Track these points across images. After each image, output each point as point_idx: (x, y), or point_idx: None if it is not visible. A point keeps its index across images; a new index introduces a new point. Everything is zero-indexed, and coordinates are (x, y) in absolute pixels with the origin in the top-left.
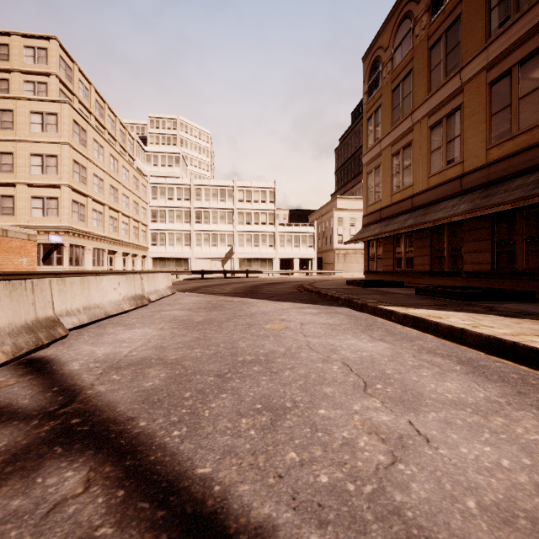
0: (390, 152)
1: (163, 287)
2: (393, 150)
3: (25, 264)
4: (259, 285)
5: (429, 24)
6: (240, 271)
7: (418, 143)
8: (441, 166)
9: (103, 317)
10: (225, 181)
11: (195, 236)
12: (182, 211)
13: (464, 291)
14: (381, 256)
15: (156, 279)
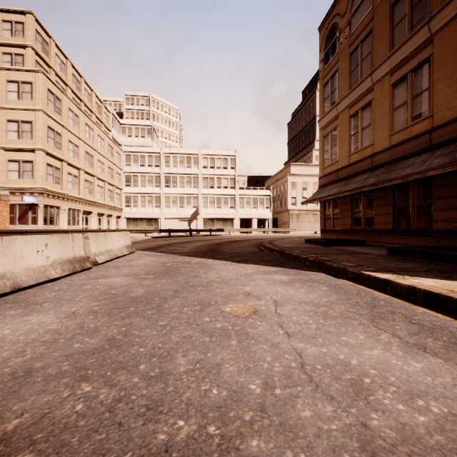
0: (347, 114)
1: (119, 246)
2: (351, 112)
3: None
4: (221, 243)
5: None
6: (204, 230)
7: (379, 102)
8: (406, 122)
9: (6, 292)
10: (191, 149)
11: (164, 198)
12: (152, 176)
13: (456, 253)
14: (337, 215)
15: (108, 238)
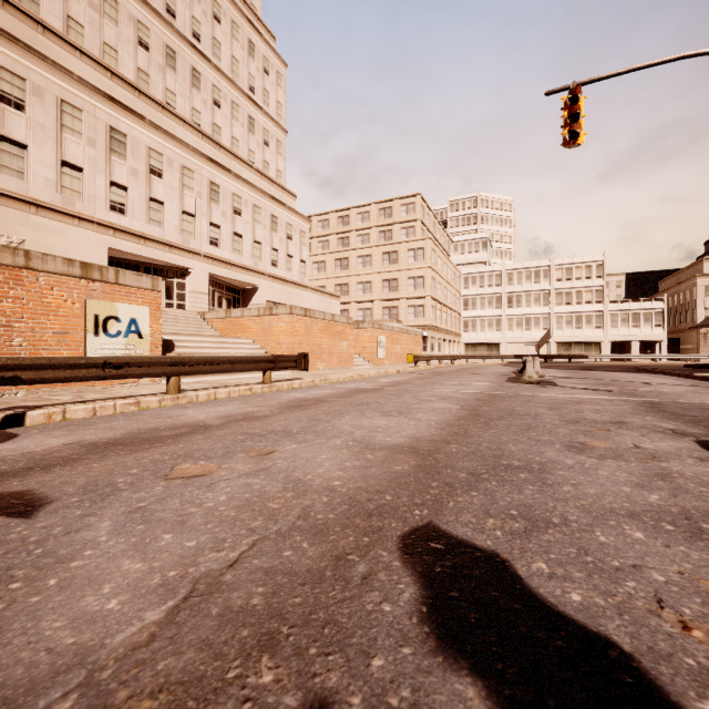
0: None
1: None
2: None
3: (419, 351)
4: (591, 367)
5: None
6: (561, 356)
7: None
8: None
9: None
10: (539, 261)
11: (507, 321)
12: (493, 297)
13: None
14: None
15: None
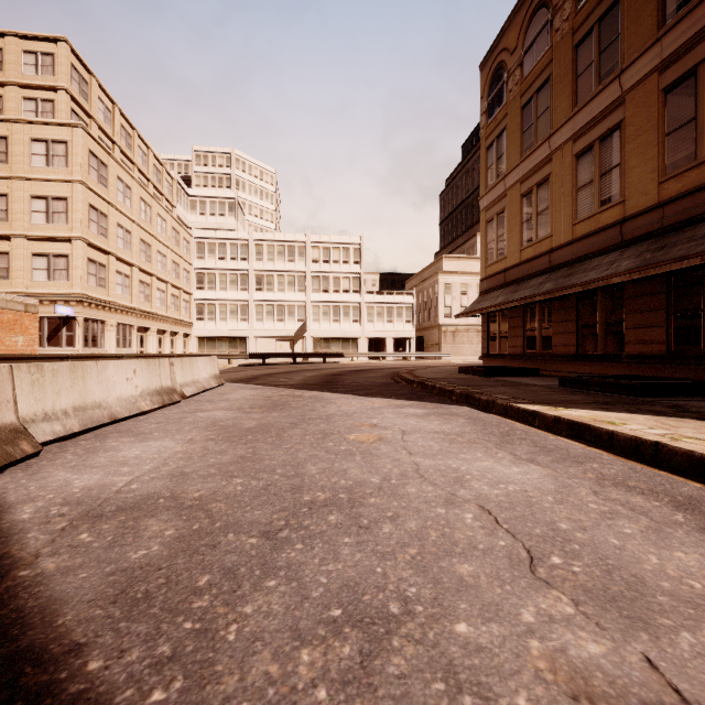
0: (518, 192)
1: (206, 376)
2: (523, 188)
3: (21, 345)
4: (340, 374)
5: (575, 12)
6: (314, 355)
7: (559, 178)
8: (592, 208)
9: (106, 422)
10: (294, 235)
11: (255, 308)
12: (237, 275)
13: (634, 383)
14: (505, 334)
15: (194, 365)
